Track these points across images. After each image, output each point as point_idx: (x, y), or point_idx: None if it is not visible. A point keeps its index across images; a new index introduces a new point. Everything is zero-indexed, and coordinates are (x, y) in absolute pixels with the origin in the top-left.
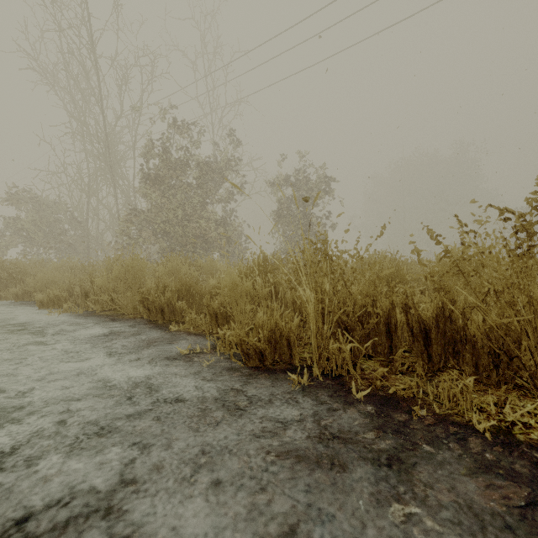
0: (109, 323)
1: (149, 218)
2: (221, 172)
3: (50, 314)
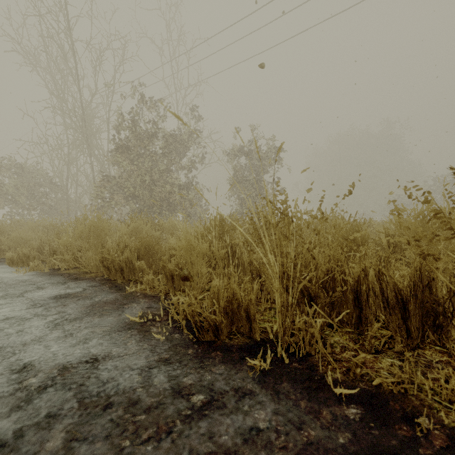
0: (70, 282)
1: (120, 183)
2: (184, 143)
3: (16, 273)
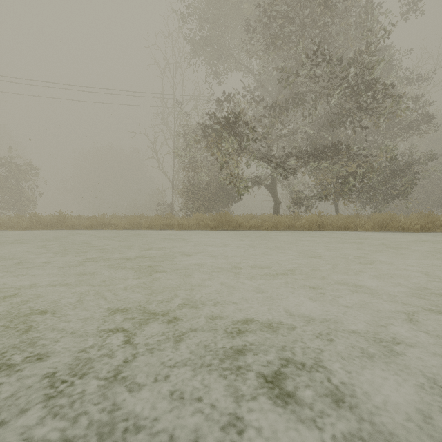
0: None
1: None
2: None
3: None
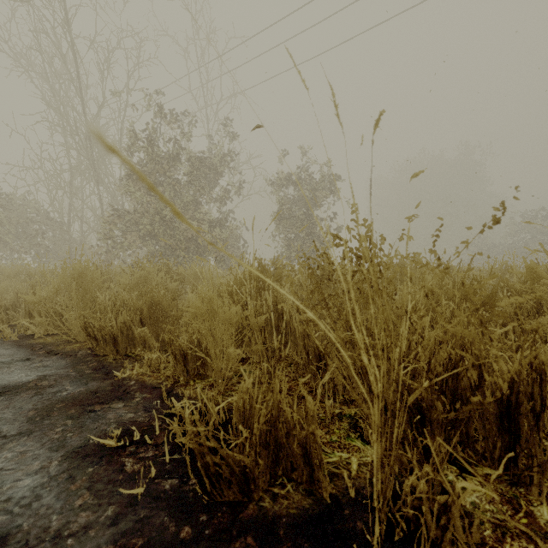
0: (39, 358)
1: (135, 218)
2: (216, 169)
3: None
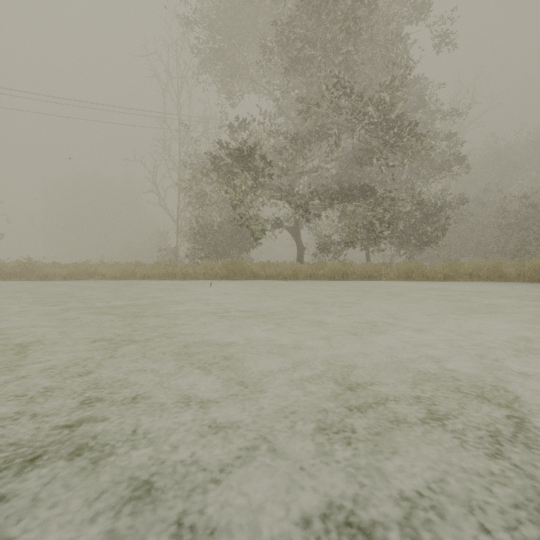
0: None
1: None
2: None
3: None
